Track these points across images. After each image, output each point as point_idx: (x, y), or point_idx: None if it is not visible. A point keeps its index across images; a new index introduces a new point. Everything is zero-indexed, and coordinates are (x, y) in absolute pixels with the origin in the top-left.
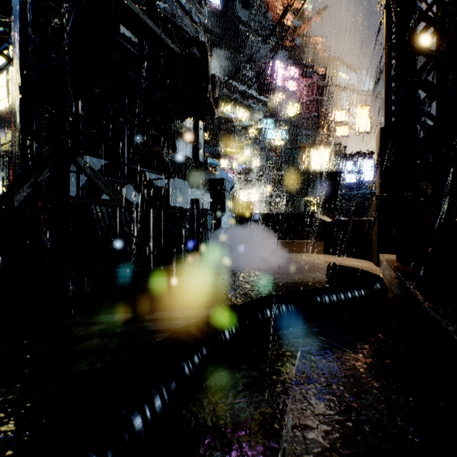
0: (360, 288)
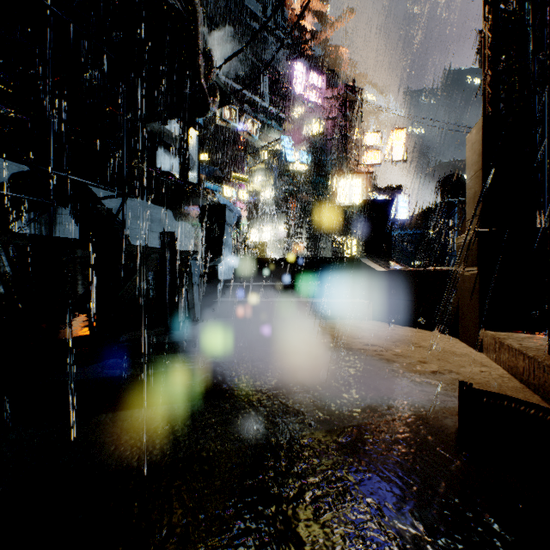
0: None
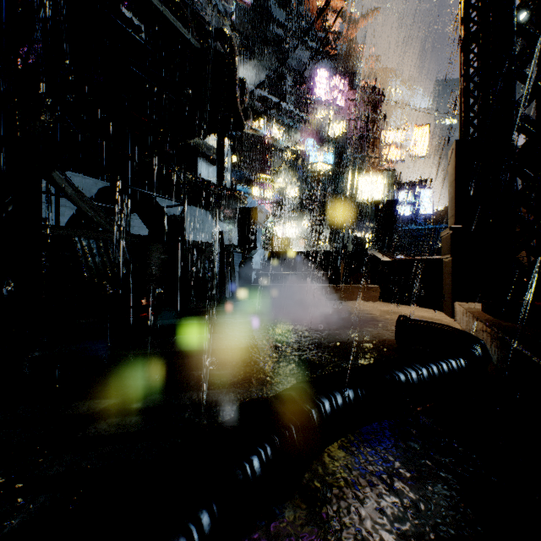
0: (459, 357)
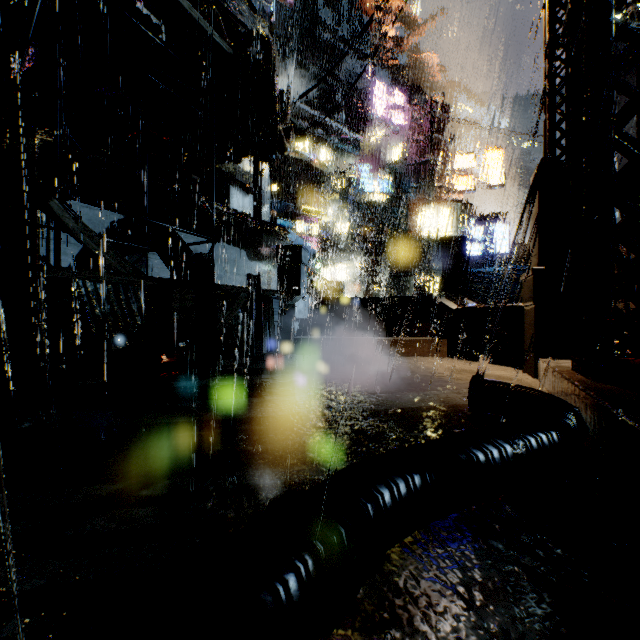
0: (550, 431)
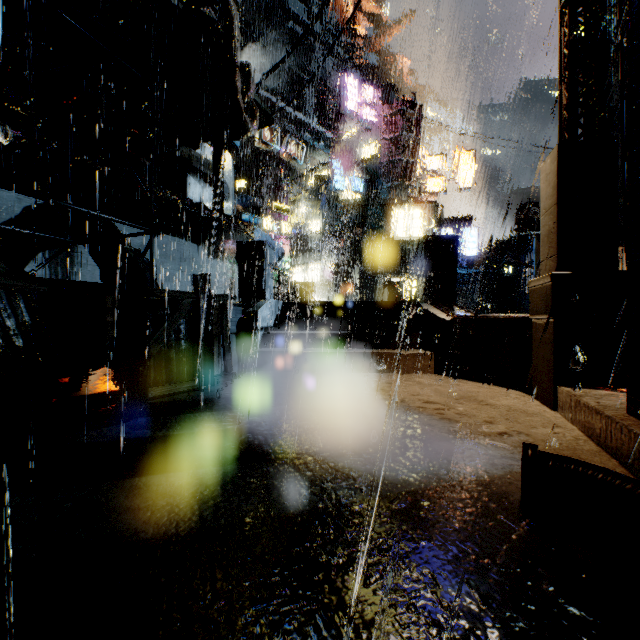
0: None
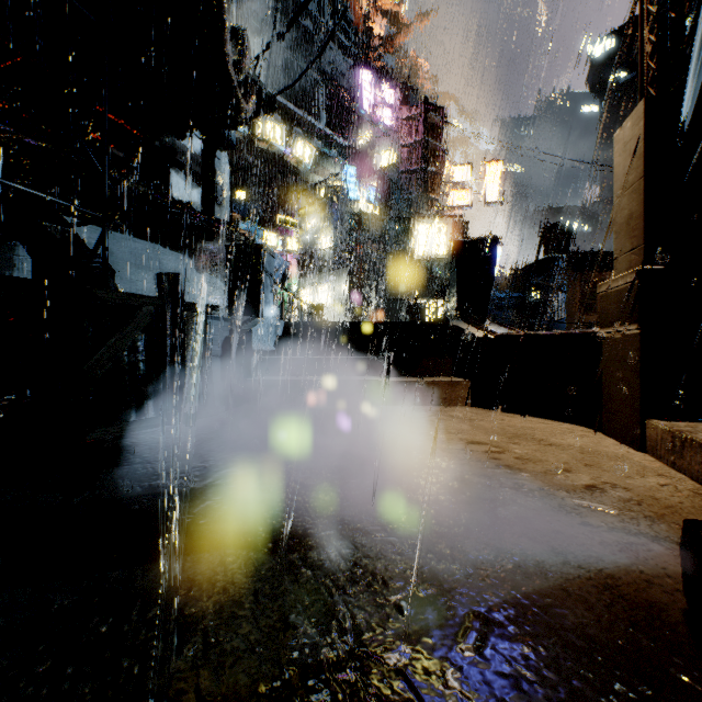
0: None
